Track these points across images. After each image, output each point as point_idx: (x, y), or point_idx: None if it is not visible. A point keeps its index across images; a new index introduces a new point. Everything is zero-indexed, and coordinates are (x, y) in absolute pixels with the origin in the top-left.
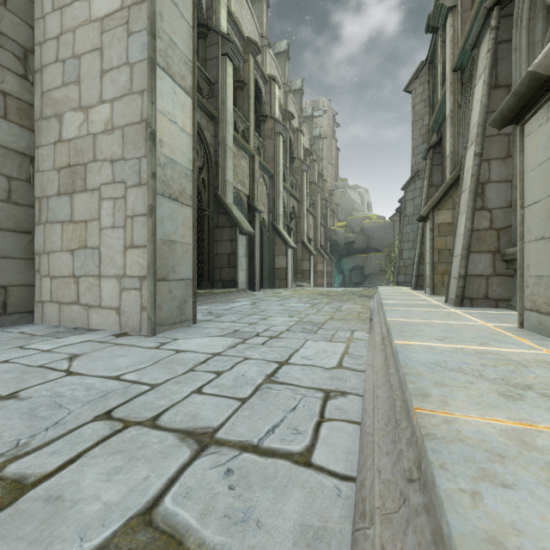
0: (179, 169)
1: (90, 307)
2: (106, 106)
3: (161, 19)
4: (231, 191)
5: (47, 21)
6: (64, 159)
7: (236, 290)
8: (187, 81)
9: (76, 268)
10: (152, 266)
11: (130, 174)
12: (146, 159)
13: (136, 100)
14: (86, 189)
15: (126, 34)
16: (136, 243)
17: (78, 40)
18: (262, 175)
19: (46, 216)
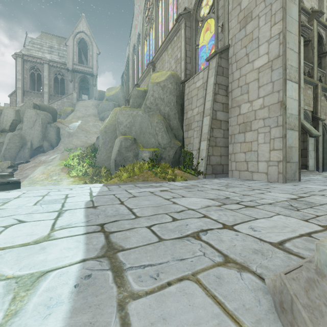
0: (293, 117)
1: (253, 172)
2: (260, 99)
3: (287, 61)
4: (302, 112)
5: (234, 74)
6: (241, 120)
7: (307, 170)
8: (296, 78)
9: (246, 158)
10: (285, 157)
11: (272, 123)
12: (280, 116)
13: (275, 94)
14: (251, 130)
15: (270, 71)
16: (275, 148)
17: (247, 78)
18: (323, 94)
19: (234, 141)
